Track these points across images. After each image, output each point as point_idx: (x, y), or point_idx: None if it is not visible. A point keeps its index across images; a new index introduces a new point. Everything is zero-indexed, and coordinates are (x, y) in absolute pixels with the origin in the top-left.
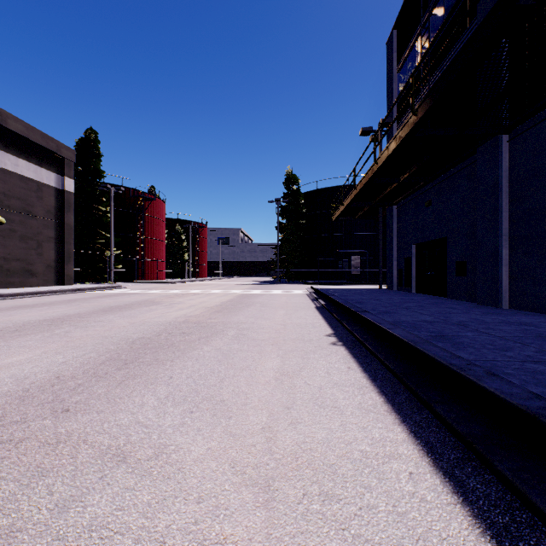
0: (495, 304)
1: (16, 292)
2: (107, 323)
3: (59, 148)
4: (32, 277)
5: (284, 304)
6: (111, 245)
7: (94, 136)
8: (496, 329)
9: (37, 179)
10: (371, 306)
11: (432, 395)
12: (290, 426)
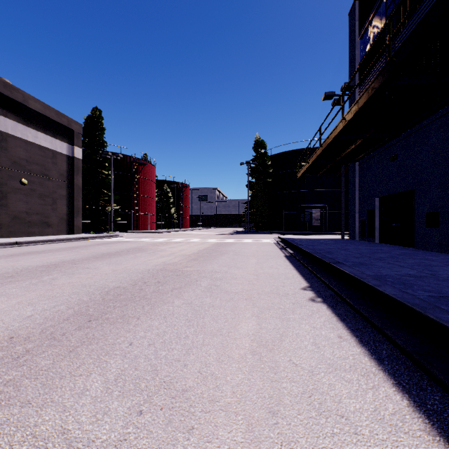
0: None
1: (33, 240)
2: (93, 270)
3: (69, 123)
4: (49, 228)
5: (255, 253)
6: (111, 201)
7: (98, 114)
8: None
9: (53, 148)
10: (342, 257)
11: None
12: None
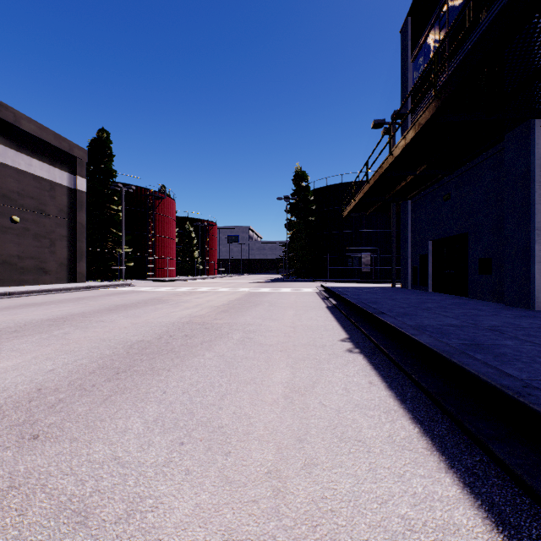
0: (526, 306)
1: (28, 289)
2: (109, 324)
3: (71, 148)
4: (45, 275)
5: (293, 304)
6: (122, 243)
7: (106, 137)
8: (539, 337)
9: (50, 179)
10: (387, 307)
11: (483, 427)
12: (303, 469)
